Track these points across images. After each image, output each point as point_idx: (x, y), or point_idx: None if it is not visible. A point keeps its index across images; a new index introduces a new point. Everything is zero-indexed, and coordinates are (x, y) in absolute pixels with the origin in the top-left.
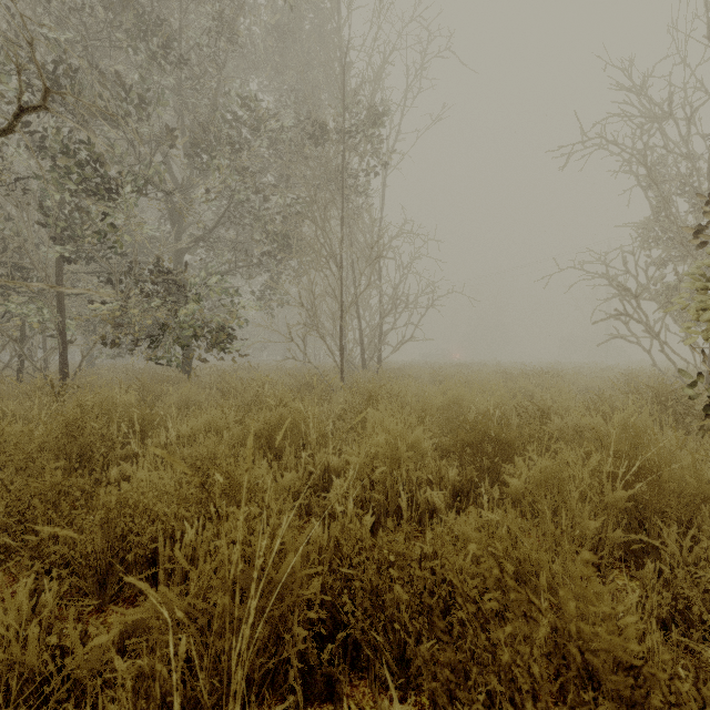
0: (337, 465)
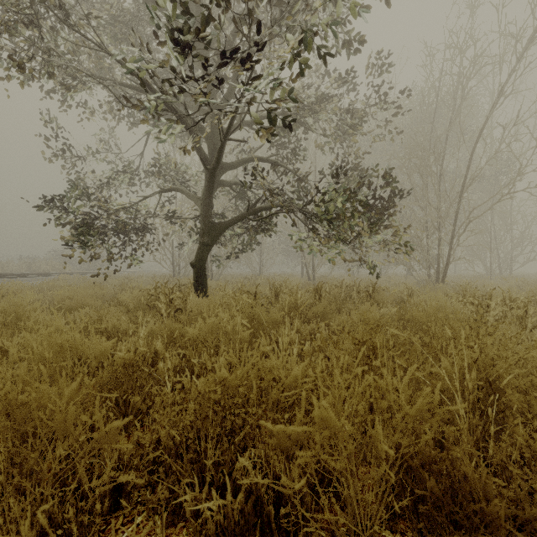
0: None
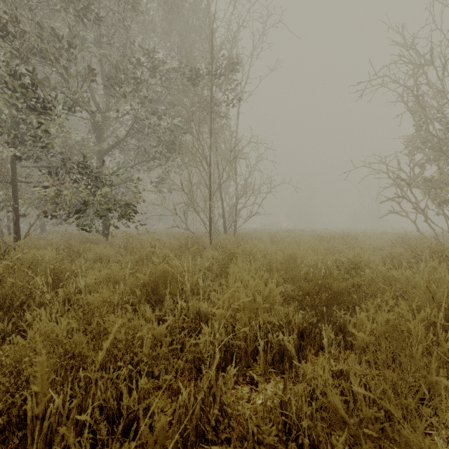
0: (206, 310)
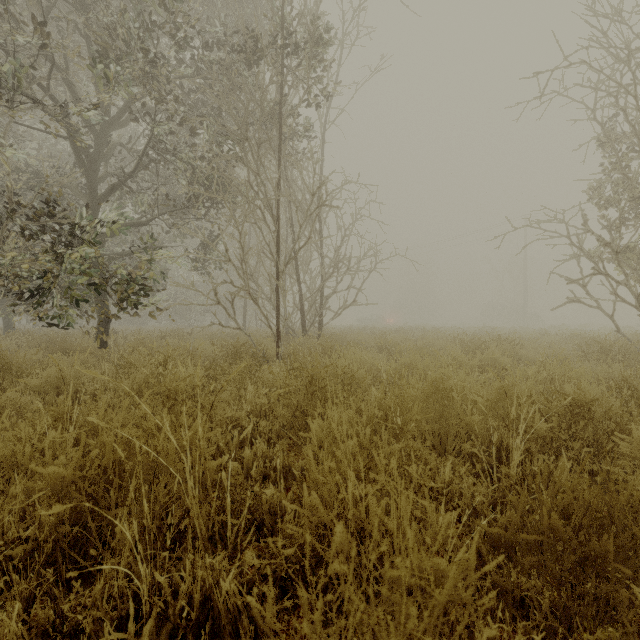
0: (230, 596)
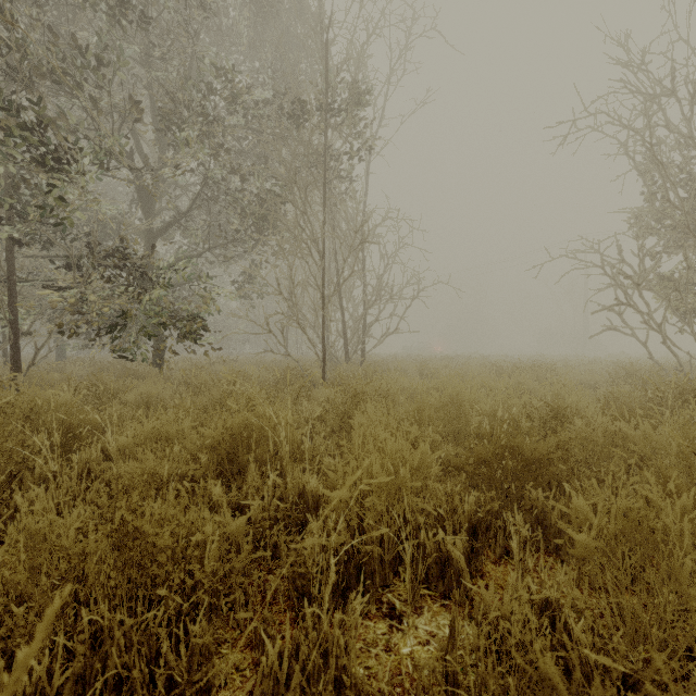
0: (315, 489)
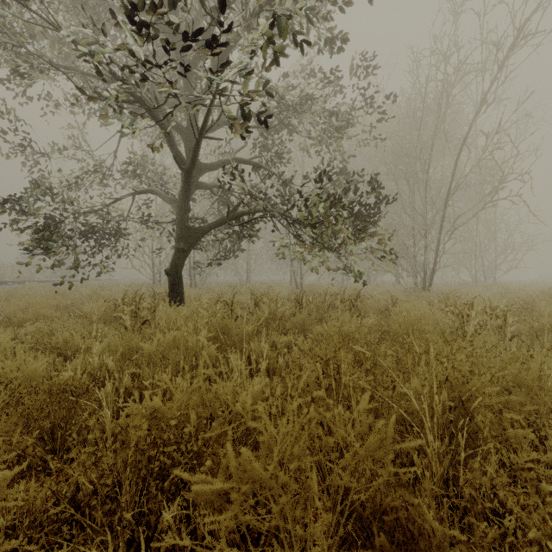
0: None
